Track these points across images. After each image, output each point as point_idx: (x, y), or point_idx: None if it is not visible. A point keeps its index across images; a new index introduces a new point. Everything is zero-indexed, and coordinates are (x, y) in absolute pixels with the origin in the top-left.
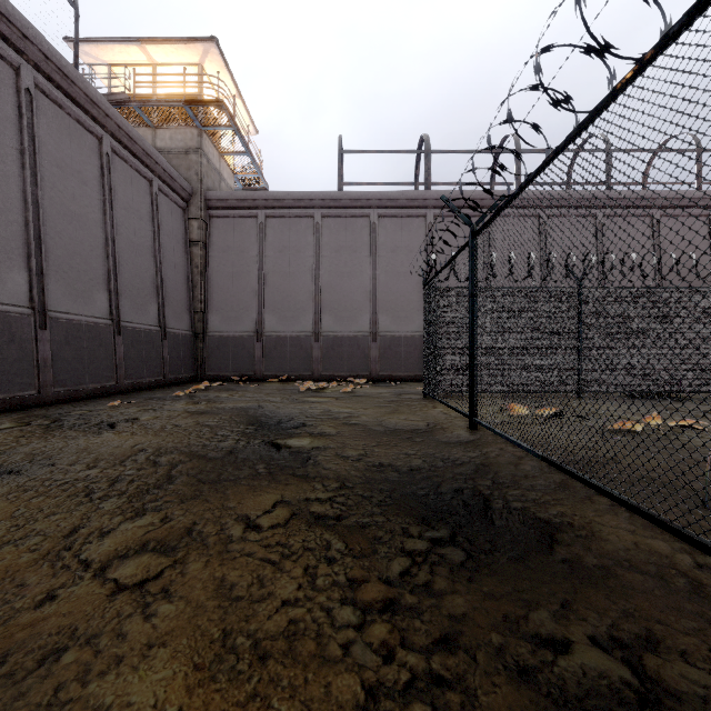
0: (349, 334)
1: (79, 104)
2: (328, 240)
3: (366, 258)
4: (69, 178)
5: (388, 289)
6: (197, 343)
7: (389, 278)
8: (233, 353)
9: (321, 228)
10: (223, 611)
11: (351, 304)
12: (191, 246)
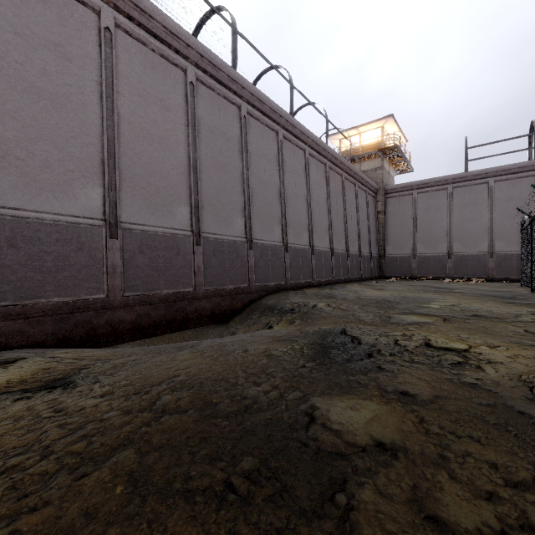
0: (472, 254)
1: (351, 176)
2: (457, 201)
3: (484, 208)
4: (350, 204)
5: (502, 225)
6: (380, 260)
7: (503, 218)
8: (399, 265)
9: (452, 194)
10: (456, 297)
11: (474, 236)
12: (377, 214)
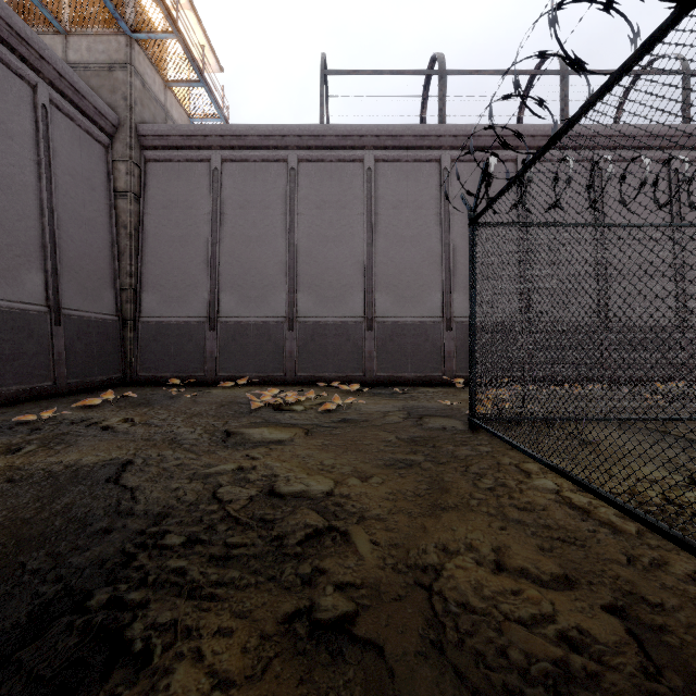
0: (335, 320)
1: None
2: (306, 192)
3: (358, 216)
4: None
5: (388, 258)
6: (124, 332)
7: (390, 243)
8: (176, 346)
9: (297, 176)
10: None
11: (338, 280)
12: (117, 197)
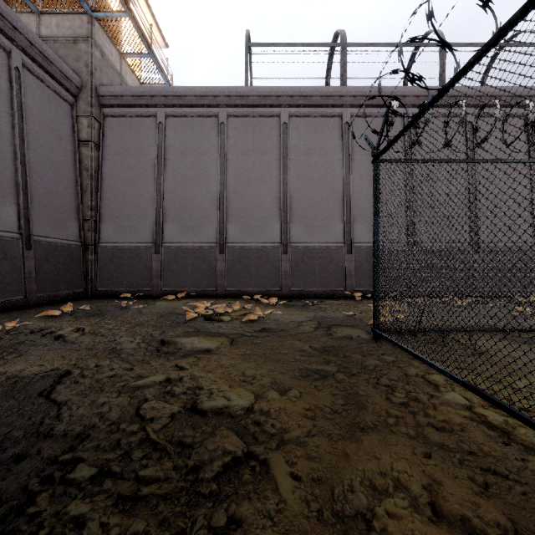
0: (257, 245)
1: None
2: (234, 142)
3: (275, 161)
4: None
5: (300, 195)
6: (86, 255)
7: (301, 183)
8: (128, 266)
9: (227, 128)
10: None
11: (259, 212)
12: (80, 146)
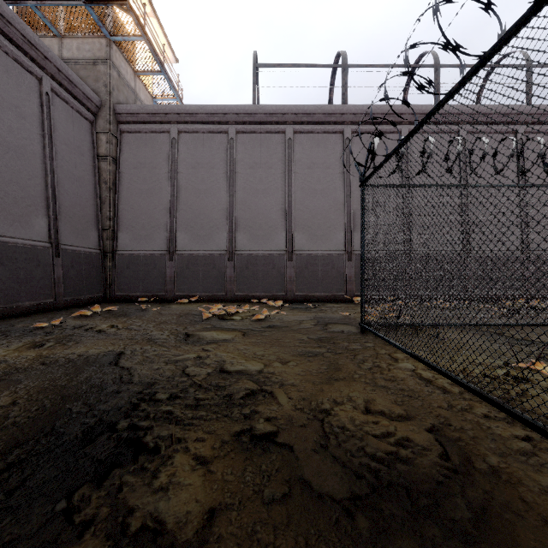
0: (264, 253)
1: None
2: (242, 156)
3: (281, 174)
4: None
5: (304, 206)
6: (105, 262)
7: (305, 195)
8: (144, 273)
9: (235, 144)
10: None
11: (266, 222)
12: (99, 160)
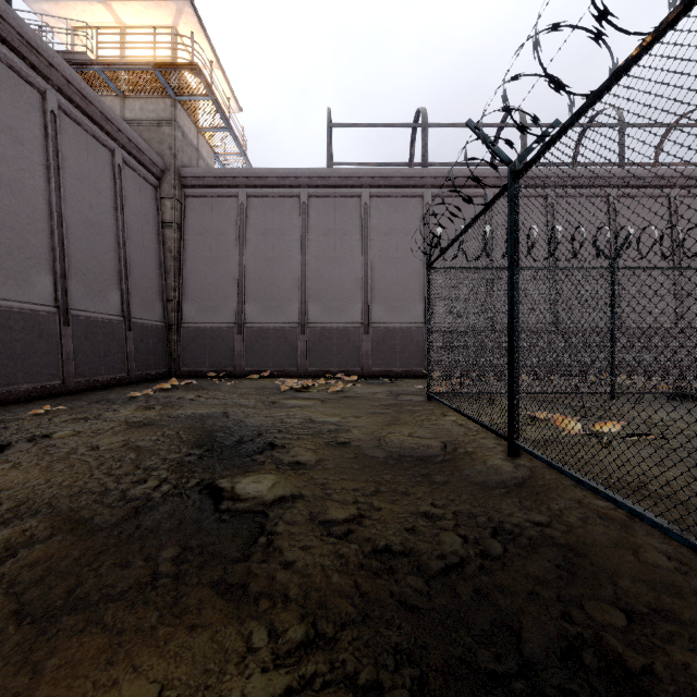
0: (338, 326)
1: (12, 47)
2: (315, 222)
3: (357, 242)
4: None
5: (381, 276)
6: (170, 336)
7: (382, 264)
8: (211, 347)
9: (308, 209)
10: None
11: (341, 293)
12: (164, 227)
